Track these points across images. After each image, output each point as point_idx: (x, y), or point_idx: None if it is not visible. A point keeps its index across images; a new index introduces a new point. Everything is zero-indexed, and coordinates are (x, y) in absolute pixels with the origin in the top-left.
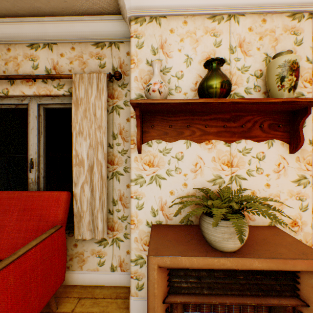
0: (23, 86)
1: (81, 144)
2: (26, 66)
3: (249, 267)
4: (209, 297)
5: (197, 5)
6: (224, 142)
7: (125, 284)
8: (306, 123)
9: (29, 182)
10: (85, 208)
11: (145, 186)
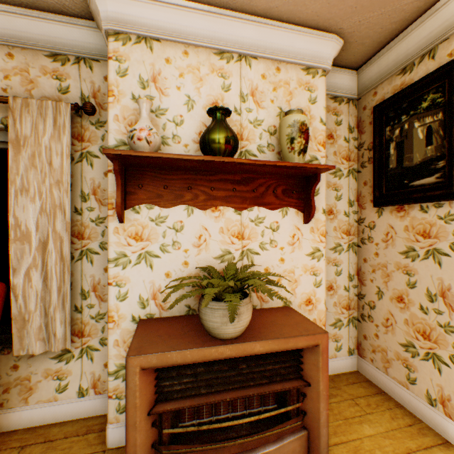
0: None
1: (25, 208)
2: None
3: (251, 352)
4: (208, 397)
5: (201, 35)
6: (234, 209)
7: (103, 412)
8: (320, 190)
9: None
10: (33, 306)
11: (130, 267)
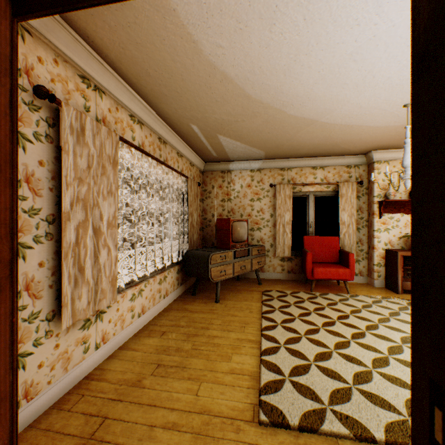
0: (308, 187)
1: (343, 215)
2: (310, 178)
3: None
4: None
5: None
6: None
7: (362, 282)
8: None
9: (308, 233)
10: (345, 244)
11: (381, 233)
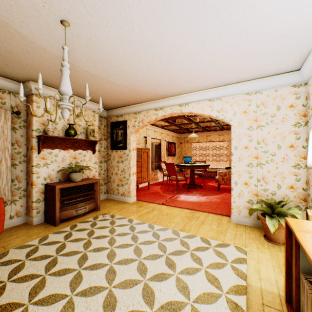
0: None
1: None
2: None
3: (84, 184)
4: (73, 196)
5: None
6: (73, 150)
7: (21, 223)
8: (97, 145)
9: None
10: None
11: (41, 168)
